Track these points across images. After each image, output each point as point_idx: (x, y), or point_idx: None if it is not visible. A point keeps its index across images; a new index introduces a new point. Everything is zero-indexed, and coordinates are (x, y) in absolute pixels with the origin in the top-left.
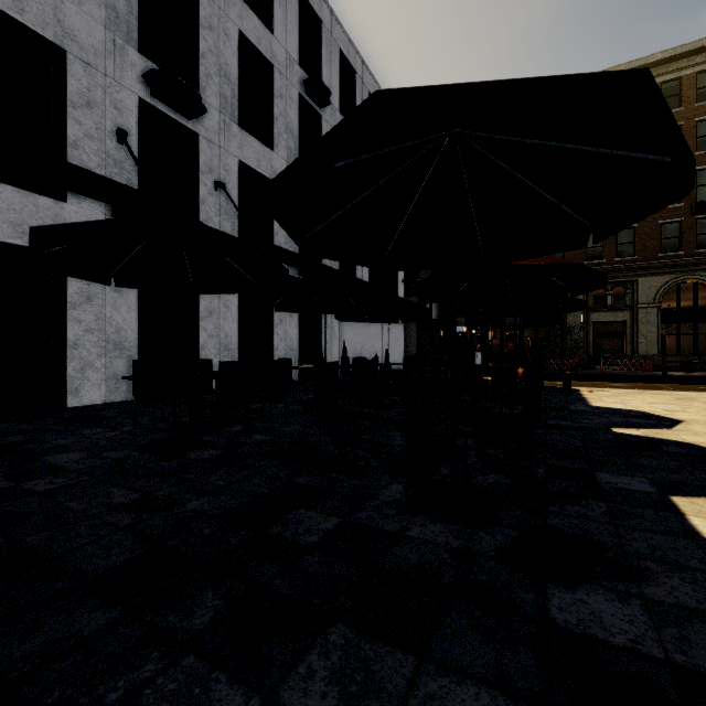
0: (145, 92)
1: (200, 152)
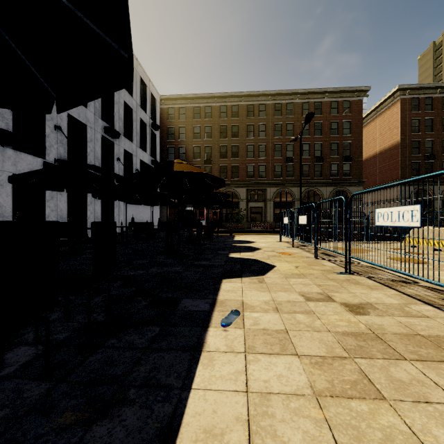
0: None
1: None
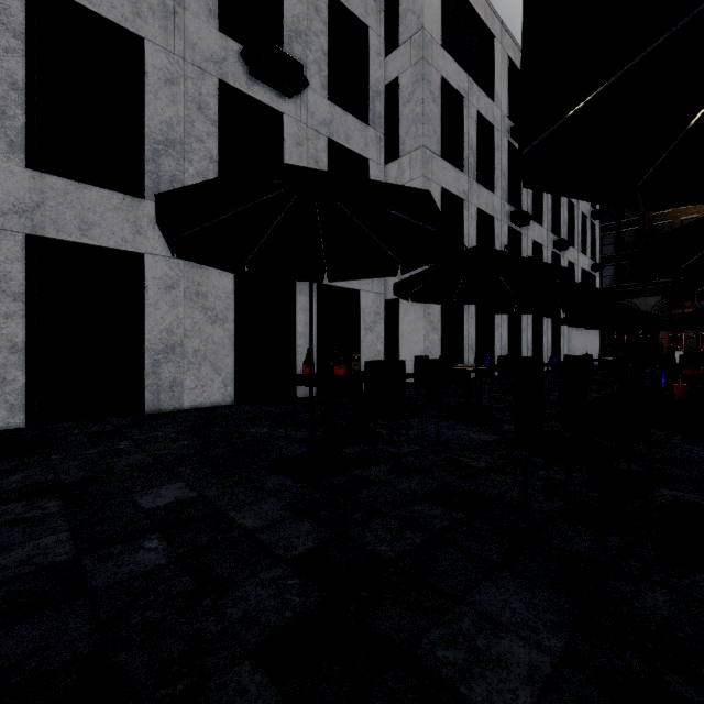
0: (509, 221)
1: (521, 242)
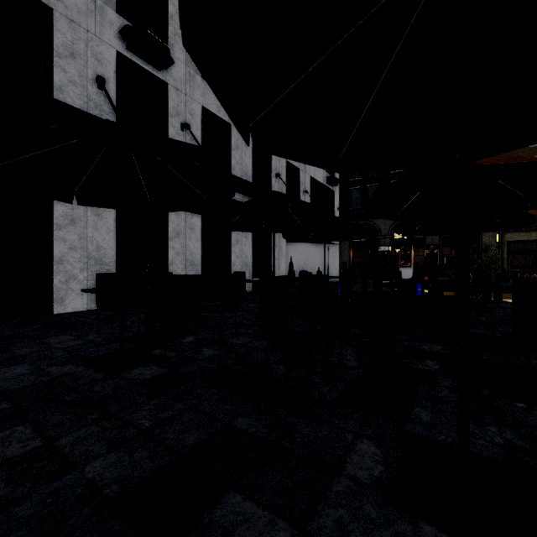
0: (121, 46)
1: (169, 99)
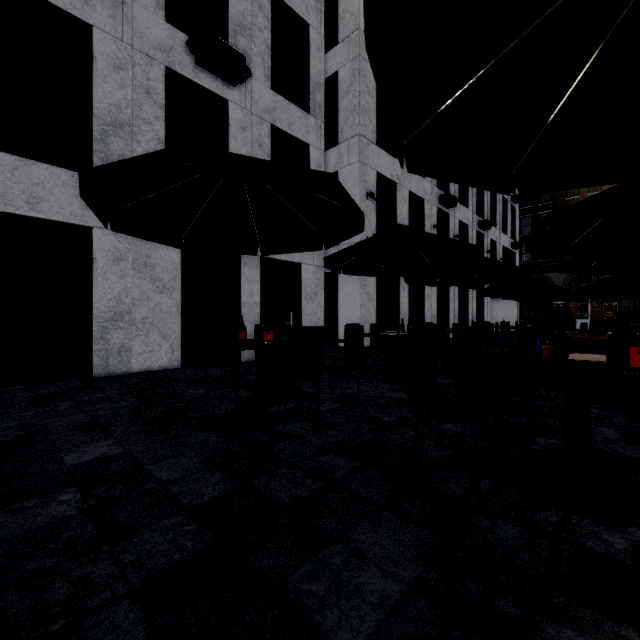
0: (438, 203)
1: (449, 222)
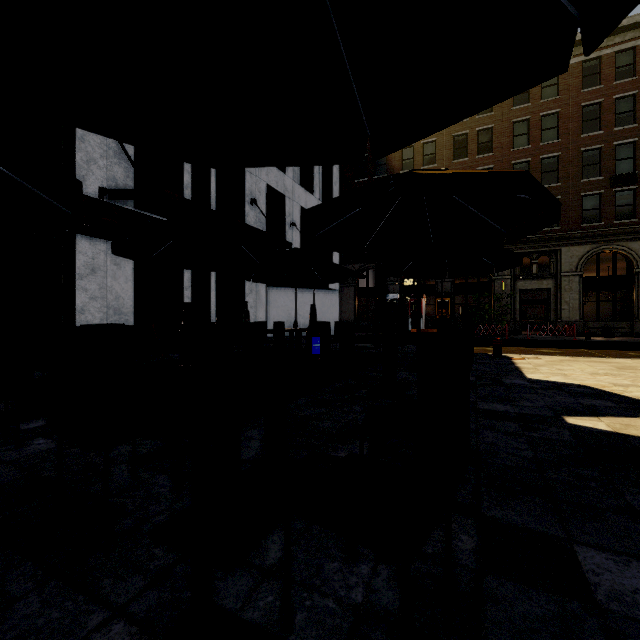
0: None
1: None
